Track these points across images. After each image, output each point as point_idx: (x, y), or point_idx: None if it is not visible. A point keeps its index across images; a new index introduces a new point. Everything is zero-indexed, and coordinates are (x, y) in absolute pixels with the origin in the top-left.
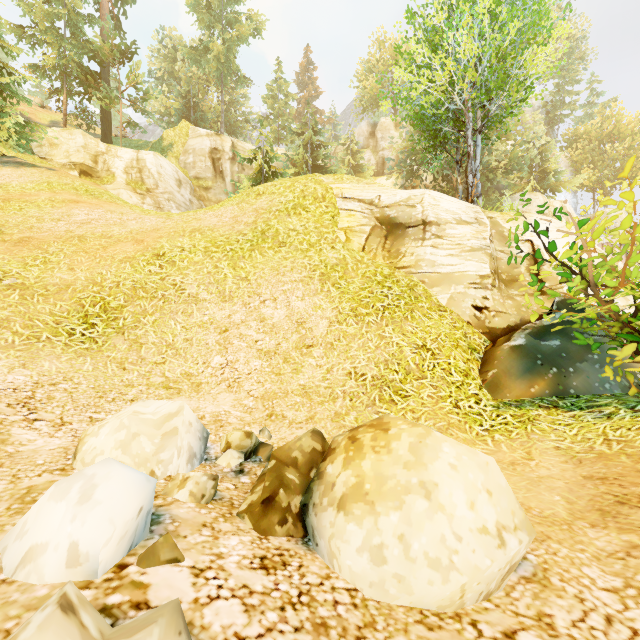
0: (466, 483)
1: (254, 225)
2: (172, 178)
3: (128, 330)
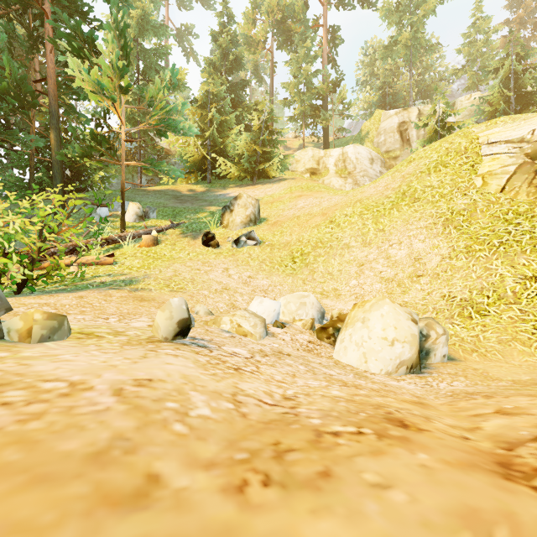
0: (386, 321)
1: (398, 189)
2: (366, 159)
3: (310, 265)
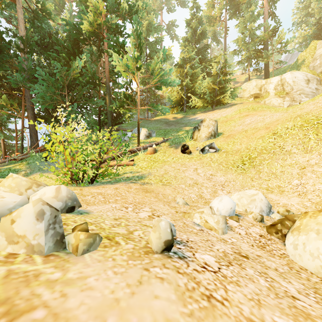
0: None
1: None
2: (302, 80)
3: (256, 166)
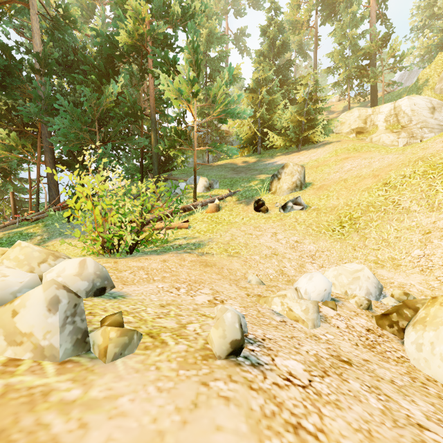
0: None
1: None
2: (425, 109)
3: (360, 230)
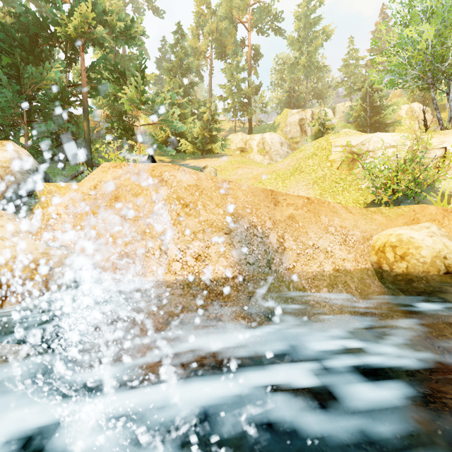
0: None
1: (294, 166)
2: (278, 143)
3: None
